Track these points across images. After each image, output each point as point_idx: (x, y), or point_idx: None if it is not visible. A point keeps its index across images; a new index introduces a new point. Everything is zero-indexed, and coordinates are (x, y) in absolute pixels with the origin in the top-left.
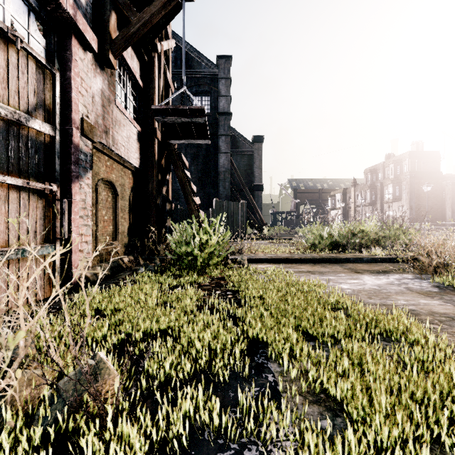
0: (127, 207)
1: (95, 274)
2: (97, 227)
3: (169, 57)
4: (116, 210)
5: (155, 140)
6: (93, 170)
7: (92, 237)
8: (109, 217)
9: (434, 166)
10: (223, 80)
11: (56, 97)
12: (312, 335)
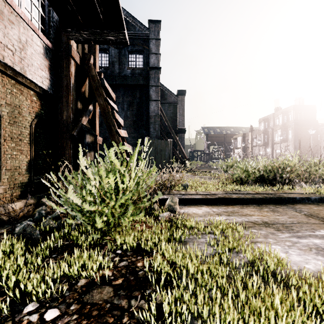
0: (27, 137)
1: None
2: None
3: None
4: None
5: (70, 60)
6: None
7: None
8: None
9: (312, 116)
10: (154, 41)
11: None
12: None
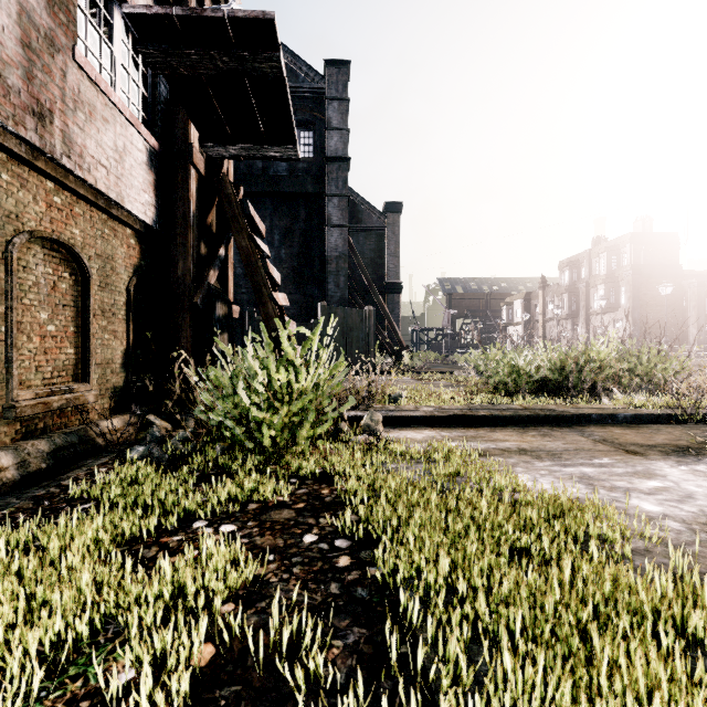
0: (122, 308)
1: None
2: (11, 349)
3: None
4: (84, 312)
5: (190, 170)
6: None
7: None
8: (64, 326)
9: (670, 257)
10: (335, 103)
11: None
12: None
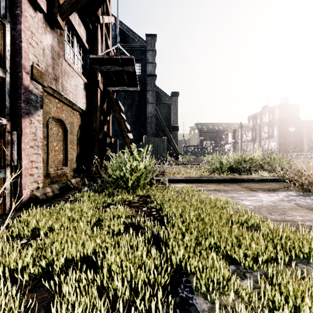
0: (76, 140)
1: (45, 193)
2: (48, 155)
3: (110, 29)
4: (65, 142)
5: (98, 89)
6: (44, 110)
7: (43, 163)
8: (60, 147)
9: (296, 114)
10: (150, 52)
11: (7, 44)
12: (231, 256)
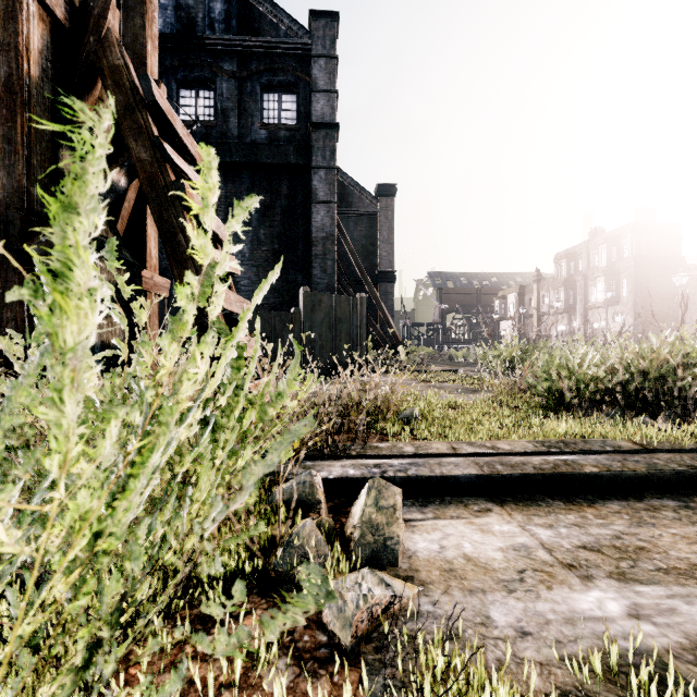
0: None
1: None
2: None
3: None
4: None
5: None
6: None
7: None
8: None
9: (672, 248)
10: (322, 60)
11: None
12: None
